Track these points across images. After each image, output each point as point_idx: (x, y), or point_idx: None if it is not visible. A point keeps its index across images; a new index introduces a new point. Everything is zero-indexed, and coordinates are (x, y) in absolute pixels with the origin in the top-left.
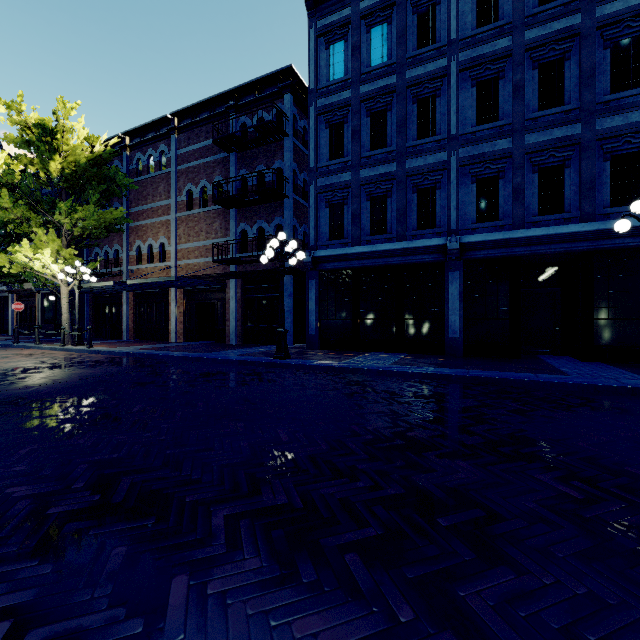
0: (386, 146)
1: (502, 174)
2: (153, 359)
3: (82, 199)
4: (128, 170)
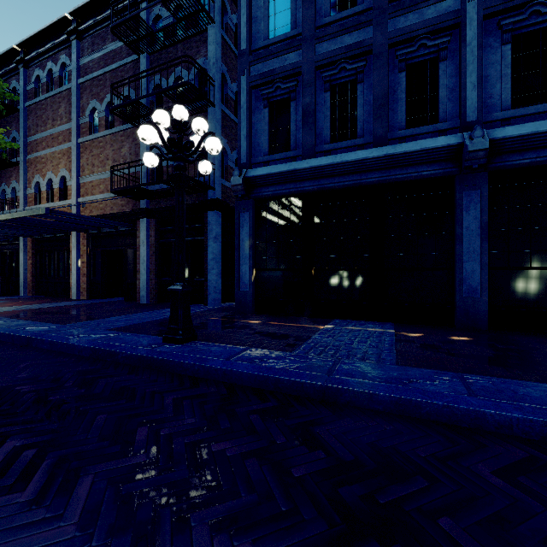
0: (355, 5)
1: None
2: None
3: None
4: (26, 90)
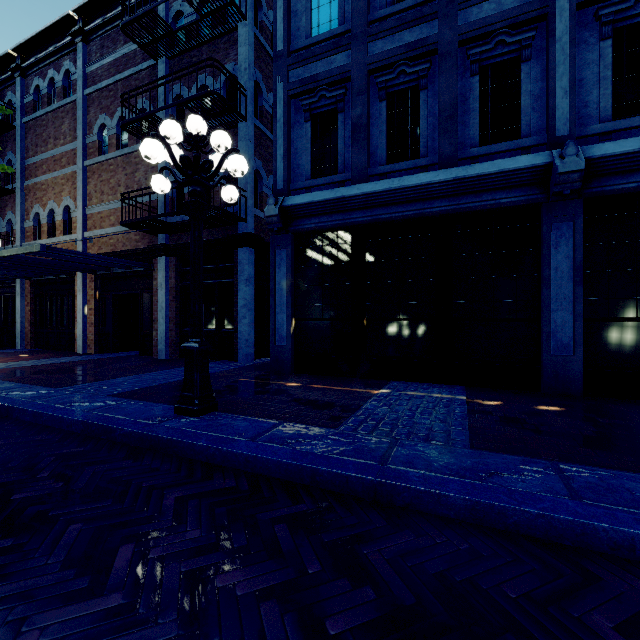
0: None
1: None
2: None
3: None
4: (23, 104)
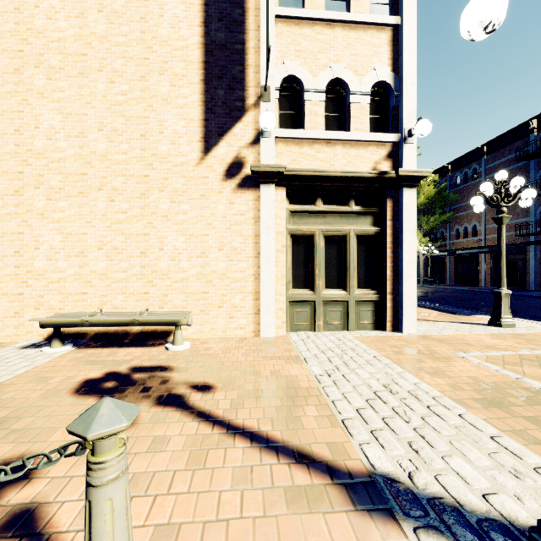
0: None
1: None
2: (478, 293)
3: (432, 213)
4: (450, 184)
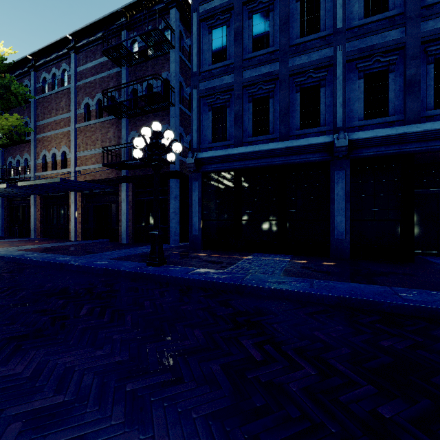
0: (268, 47)
1: (393, 67)
2: (17, 264)
3: None
4: (35, 88)
